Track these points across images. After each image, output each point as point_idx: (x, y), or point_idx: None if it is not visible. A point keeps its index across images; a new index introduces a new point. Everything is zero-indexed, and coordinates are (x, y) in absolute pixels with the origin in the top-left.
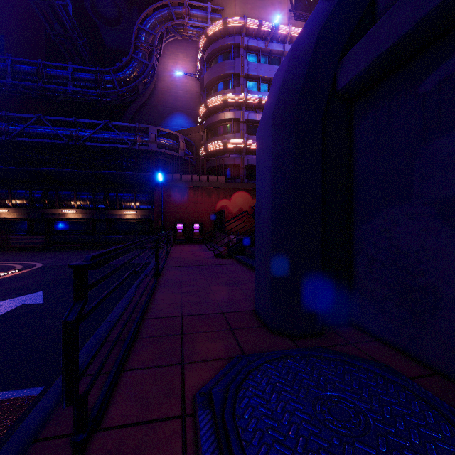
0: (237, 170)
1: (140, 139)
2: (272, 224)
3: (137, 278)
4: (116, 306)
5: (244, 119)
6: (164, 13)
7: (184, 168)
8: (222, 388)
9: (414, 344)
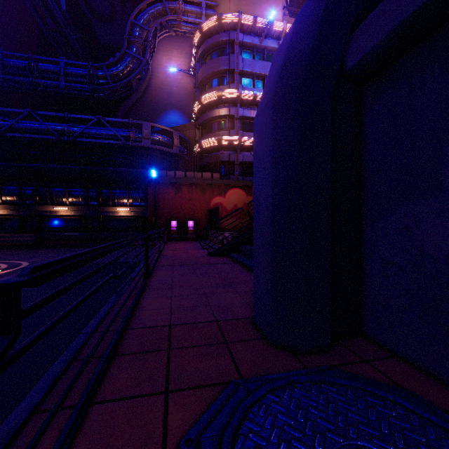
0: (231, 167)
1: (133, 135)
2: (273, 222)
3: (126, 278)
4: (98, 313)
5: (239, 115)
6: (158, 9)
7: (178, 164)
8: (215, 434)
9: (444, 365)
